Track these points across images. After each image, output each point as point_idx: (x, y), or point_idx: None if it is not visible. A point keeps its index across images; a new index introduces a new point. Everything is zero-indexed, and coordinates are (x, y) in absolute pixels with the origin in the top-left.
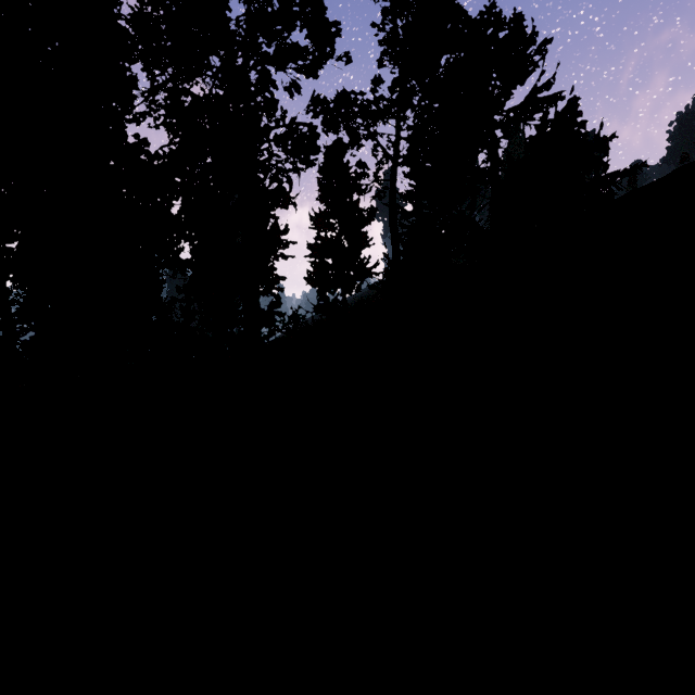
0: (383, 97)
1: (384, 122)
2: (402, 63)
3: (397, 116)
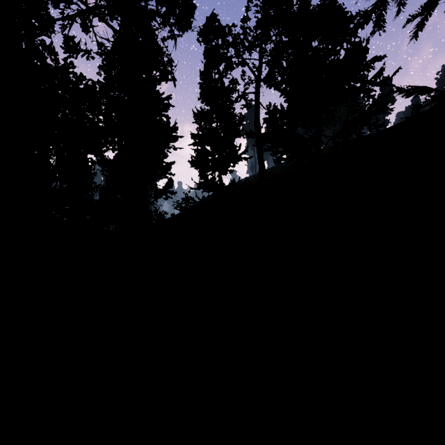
0: (250, 28)
1: (251, 49)
2: (264, 5)
3: (260, 45)
